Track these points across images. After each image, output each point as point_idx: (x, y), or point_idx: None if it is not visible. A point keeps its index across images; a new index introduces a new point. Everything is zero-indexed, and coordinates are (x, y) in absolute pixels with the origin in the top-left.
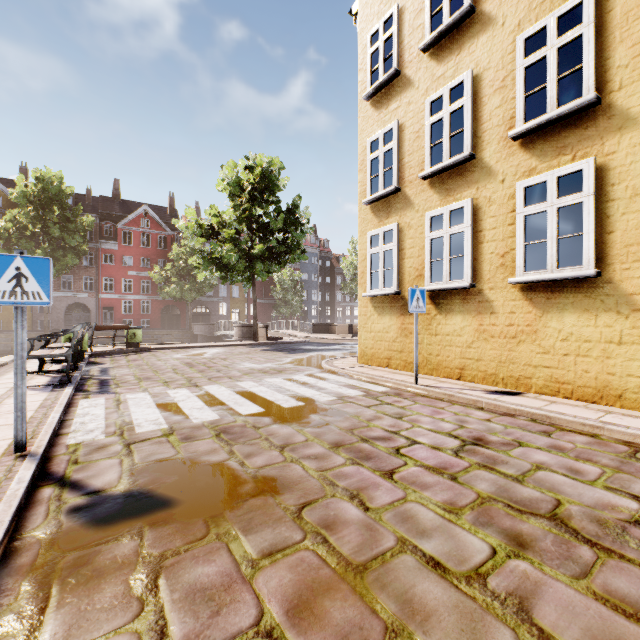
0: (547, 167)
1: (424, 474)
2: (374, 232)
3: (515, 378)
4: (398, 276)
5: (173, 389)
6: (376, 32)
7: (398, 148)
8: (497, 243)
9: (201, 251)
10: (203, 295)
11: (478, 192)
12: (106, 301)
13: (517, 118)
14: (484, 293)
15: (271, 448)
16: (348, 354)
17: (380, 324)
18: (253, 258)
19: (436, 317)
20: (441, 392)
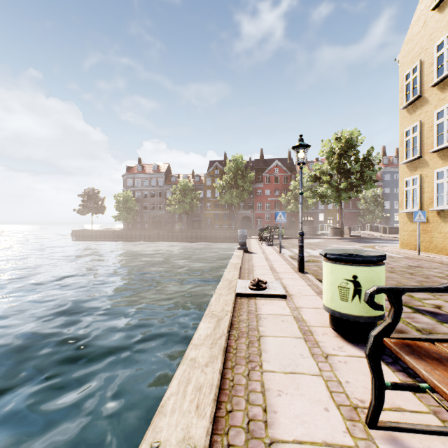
0: None
1: None
2: (407, 179)
3: None
4: (420, 202)
5: (306, 249)
6: (408, 73)
7: (420, 135)
8: None
9: (310, 189)
10: (308, 209)
11: None
12: (258, 214)
13: None
14: None
15: None
16: None
17: (411, 227)
18: (340, 190)
19: (440, 224)
20: (427, 258)
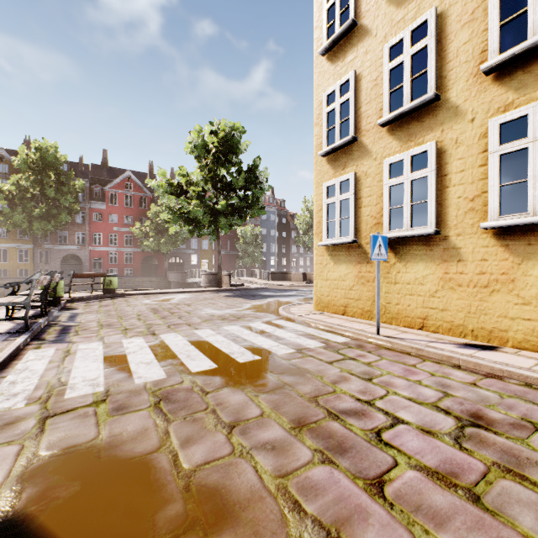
0: (528, 99)
1: (428, 487)
2: (330, 183)
3: (487, 330)
4: (355, 225)
5: (129, 338)
6: None
7: (355, 98)
8: (465, 186)
9: (171, 207)
10: (177, 247)
11: (443, 134)
12: (95, 253)
13: (490, 50)
14: (450, 240)
15: (217, 428)
16: (303, 300)
17: (336, 272)
18: (217, 213)
19: (395, 265)
20: (407, 345)
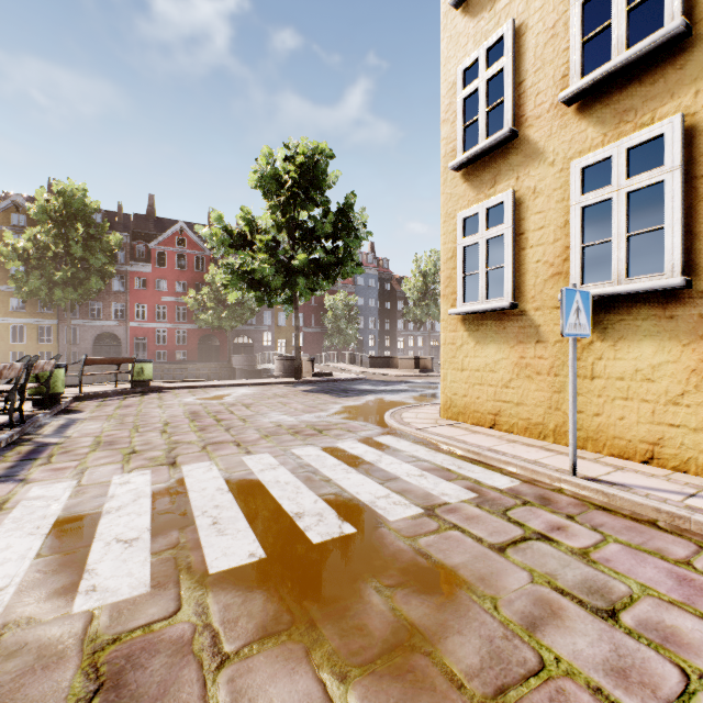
0: None
1: None
2: (469, 211)
3: None
4: (513, 278)
5: (127, 472)
6: None
7: (513, 66)
8: None
9: (229, 264)
10: (244, 323)
11: (698, 99)
12: (138, 330)
13: None
14: None
15: None
16: (420, 399)
17: (479, 358)
18: (294, 272)
19: (593, 346)
20: (647, 504)
